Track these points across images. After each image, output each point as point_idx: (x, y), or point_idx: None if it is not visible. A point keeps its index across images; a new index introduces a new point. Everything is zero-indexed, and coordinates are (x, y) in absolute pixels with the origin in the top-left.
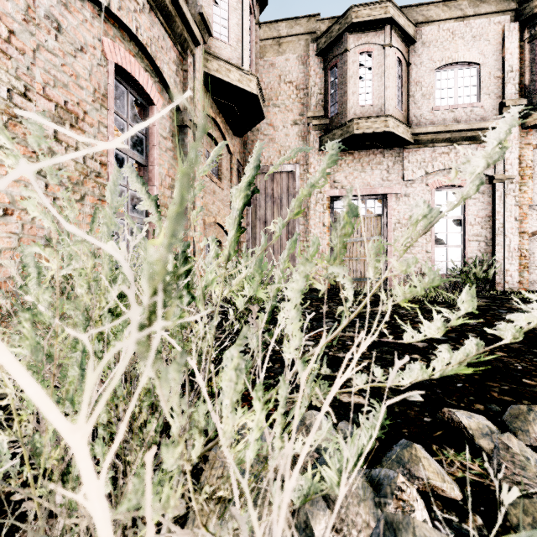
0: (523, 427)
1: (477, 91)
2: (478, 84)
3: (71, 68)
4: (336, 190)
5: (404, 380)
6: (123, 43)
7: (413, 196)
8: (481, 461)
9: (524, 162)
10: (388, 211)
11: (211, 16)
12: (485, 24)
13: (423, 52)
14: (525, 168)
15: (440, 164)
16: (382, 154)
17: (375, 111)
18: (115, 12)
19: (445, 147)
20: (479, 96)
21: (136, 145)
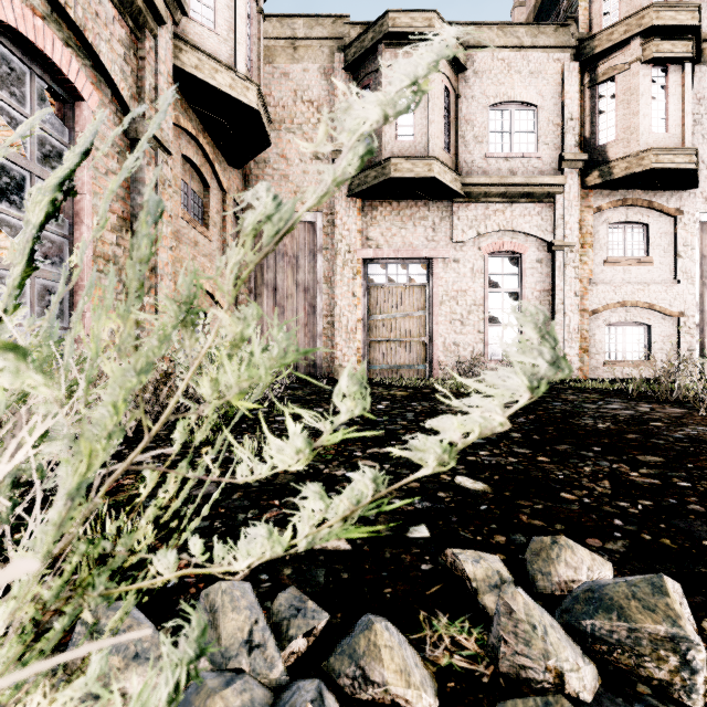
0: (545, 568)
1: (535, 139)
2: (536, 130)
3: None
4: (370, 250)
5: (238, 561)
6: None
7: (463, 262)
8: (481, 632)
9: (585, 228)
10: (434, 279)
11: None
12: (543, 60)
13: (475, 83)
14: (586, 235)
15: (494, 223)
16: (426, 207)
17: (417, 150)
18: None
19: (499, 203)
20: (537, 146)
21: (49, 159)
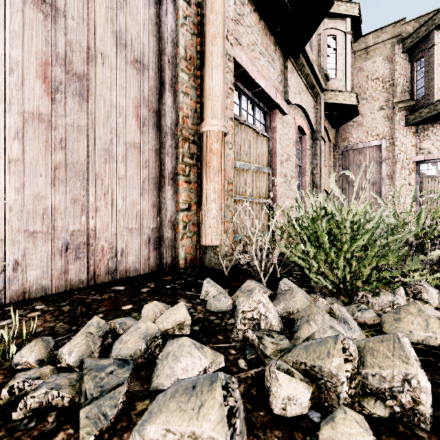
0: None
1: None
2: None
3: (289, 137)
4: (422, 156)
5: None
6: (298, 113)
7: None
8: None
9: None
10: None
11: (326, 66)
12: None
13: None
14: None
15: None
16: None
17: None
18: (299, 103)
19: None
20: None
21: (298, 158)
